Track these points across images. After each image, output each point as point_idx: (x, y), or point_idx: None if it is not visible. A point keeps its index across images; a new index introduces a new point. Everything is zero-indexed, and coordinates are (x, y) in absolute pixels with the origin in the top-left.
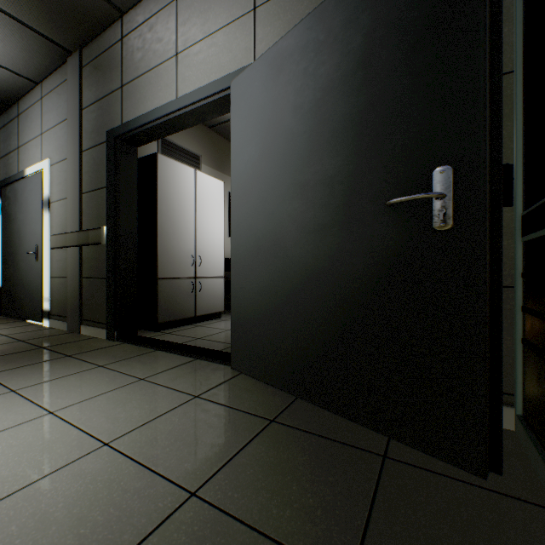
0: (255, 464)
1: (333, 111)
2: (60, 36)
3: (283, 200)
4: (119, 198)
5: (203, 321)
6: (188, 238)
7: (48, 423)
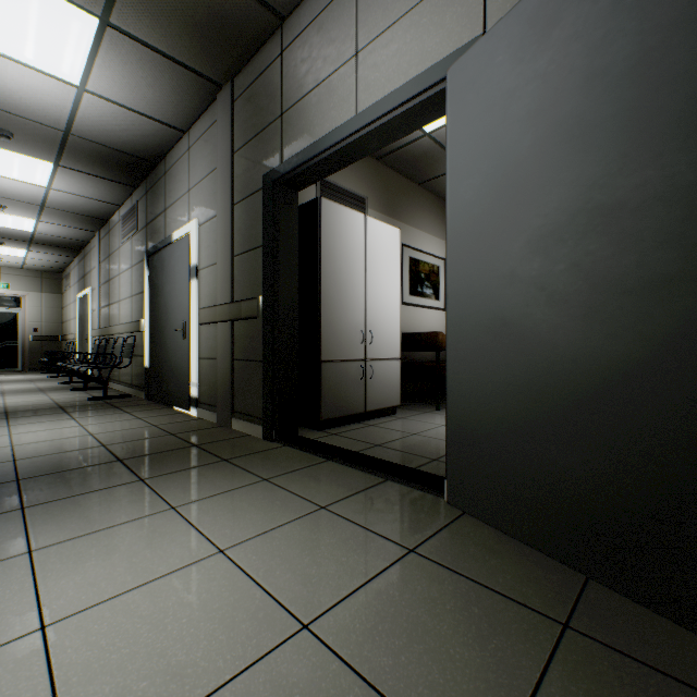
0: None
1: (693, 60)
2: (211, 67)
3: (561, 240)
4: (278, 259)
5: (373, 418)
6: (356, 307)
7: (220, 570)
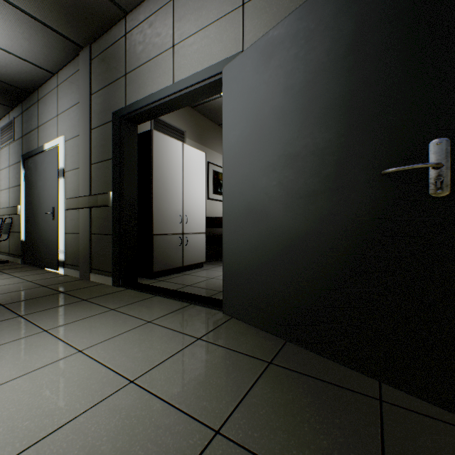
0: (266, 404)
1: (324, 90)
2: (75, 34)
3: (274, 169)
4: (123, 168)
5: (188, 270)
6: (177, 200)
7: (79, 361)
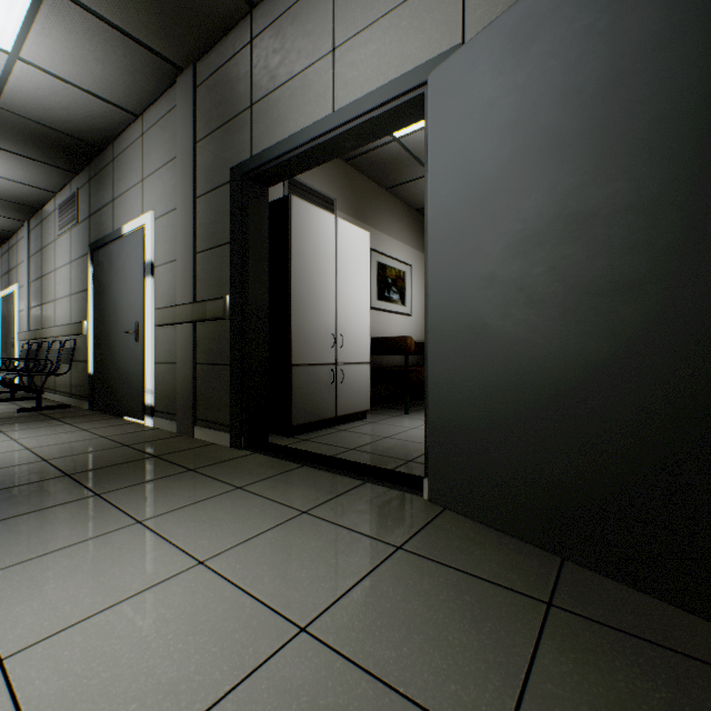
0: (578, 699)
1: (657, 85)
2: (171, 47)
3: (539, 244)
4: (247, 257)
5: (344, 423)
6: (327, 309)
7: (203, 581)
